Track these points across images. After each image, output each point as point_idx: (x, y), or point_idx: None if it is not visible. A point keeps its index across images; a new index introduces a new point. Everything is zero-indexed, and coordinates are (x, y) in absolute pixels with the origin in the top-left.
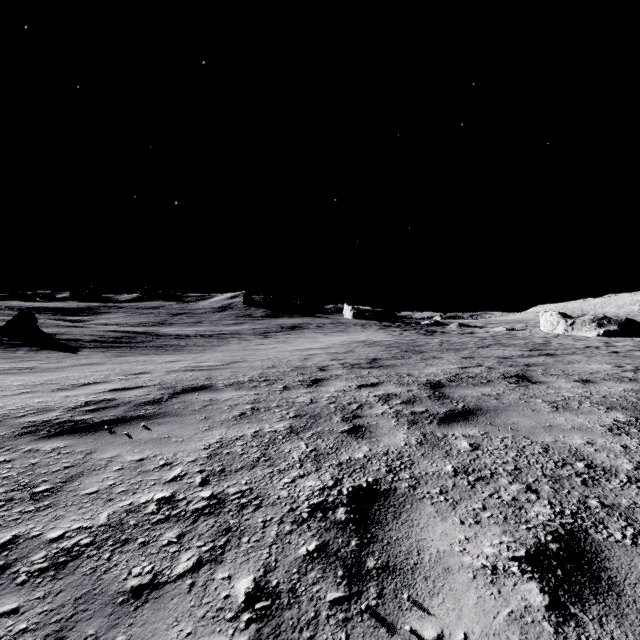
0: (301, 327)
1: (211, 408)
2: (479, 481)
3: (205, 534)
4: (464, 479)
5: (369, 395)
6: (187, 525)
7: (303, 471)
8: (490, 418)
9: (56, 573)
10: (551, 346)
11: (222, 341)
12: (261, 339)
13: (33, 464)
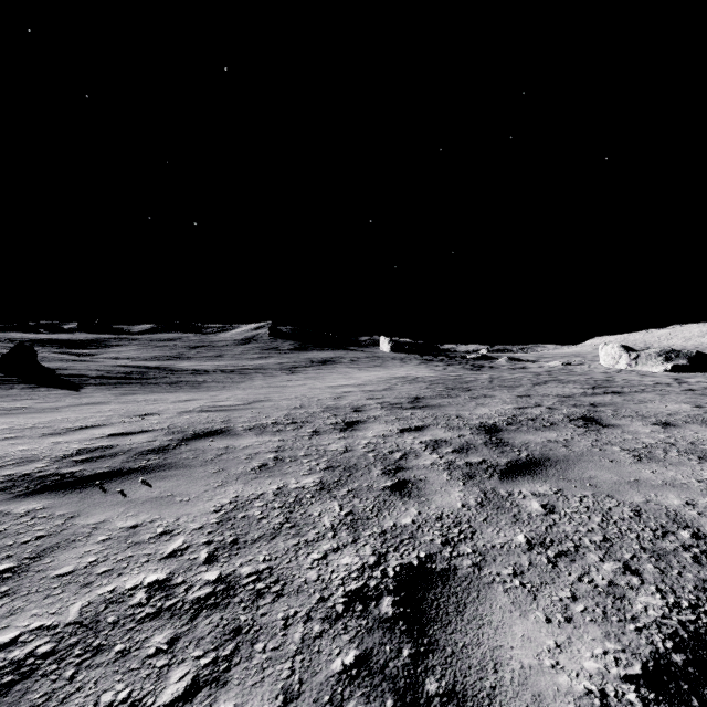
0: (333, 361)
1: (226, 458)
2: (561, 557)
3: (206, 638)
4: (542, 554)
5: (414, 441)
6: (183, 623)
7: (337, 543)
8: (562, 471)
9: None
10: (616, 383)
11: (245, 377)
12: (288, 375)
13: None
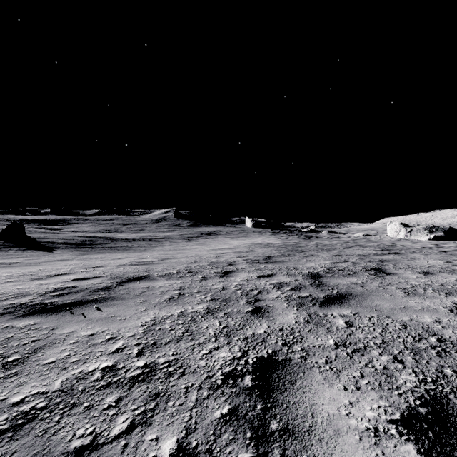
0: (215, 233)
1: (148, 293)
2: (355, 353)
3: (138, 399)
4: (344, 351)
5: (266, 283)
6: (124, 391)
7: (217, 344)
8: (359, 301)
9: (13, 434)
10: (397, 247)
11: (158, 243)
12: (186, 242)
13: (8, 338)
